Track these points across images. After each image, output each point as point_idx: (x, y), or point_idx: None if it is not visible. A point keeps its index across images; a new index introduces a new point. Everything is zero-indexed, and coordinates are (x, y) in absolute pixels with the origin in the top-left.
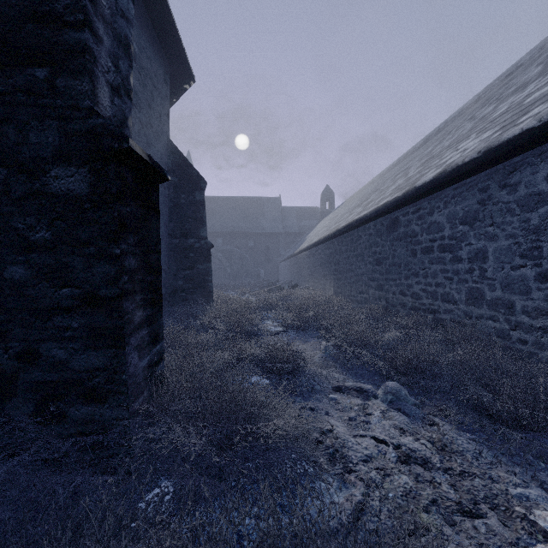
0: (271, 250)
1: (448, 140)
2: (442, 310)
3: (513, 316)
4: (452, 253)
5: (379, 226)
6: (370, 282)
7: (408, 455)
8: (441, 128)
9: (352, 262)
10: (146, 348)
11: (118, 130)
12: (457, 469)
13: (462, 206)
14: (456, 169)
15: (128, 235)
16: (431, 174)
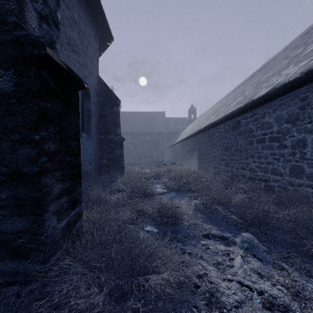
0: (159, 142)
1: (271, 72)
2: (271, 180)
3: None
4: (279, 142)
5: (227, 126)
6: (221, 161)
7: (272, 302)
8: (262, 68)
9: (209, 149)
10: (65, 212)
11: (37, 40)
12: None
13: (287, 111)
14: (283, 86)
15: (48, 125)
16: (263, 91)
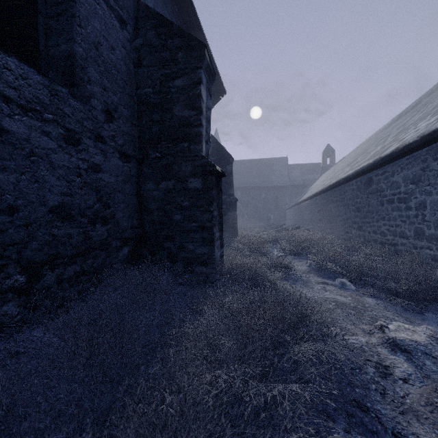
0: (279, 200)
1: (419, 114)
2: (399, 243)
3: None
4: (405, 203)
5: (359, 183)
6: (353, 225)
7: (337, 301)
8: (433, 90)
9: (340, 209)
10: (219, 248)
11: (212, 163)
12: (360, 308)
13: (411, 171)
14: (405, 147)
15: (214, 203)
16: (392, 147)
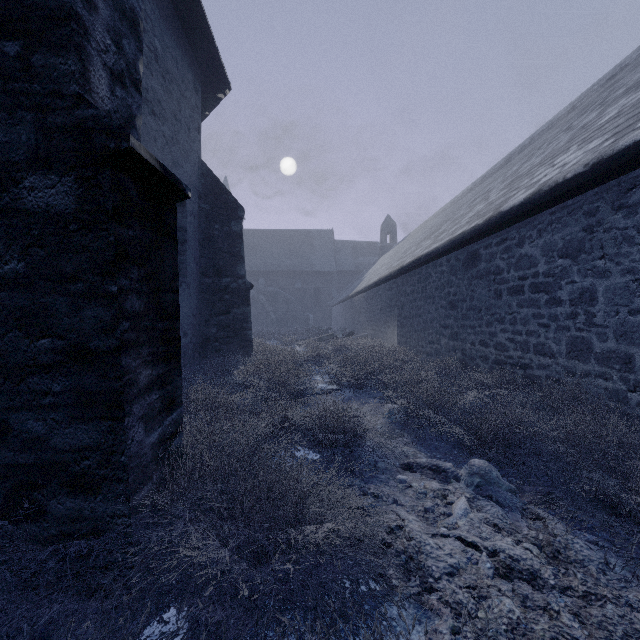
0: (322, 292)
1: (539, 156)
2: (535, 365)
3: (631, 373)
4: (548, 293)
5: (454, 261)
6: (442, 330)
7: (510, 566)
8: (526, 144)
9: (419, 305)
10: (157, 417)
11: (115, 124)
12: (579, 589)
13: (562, 235)
14: (555, 188)
15: (131, 268)
16: (520, 195)
